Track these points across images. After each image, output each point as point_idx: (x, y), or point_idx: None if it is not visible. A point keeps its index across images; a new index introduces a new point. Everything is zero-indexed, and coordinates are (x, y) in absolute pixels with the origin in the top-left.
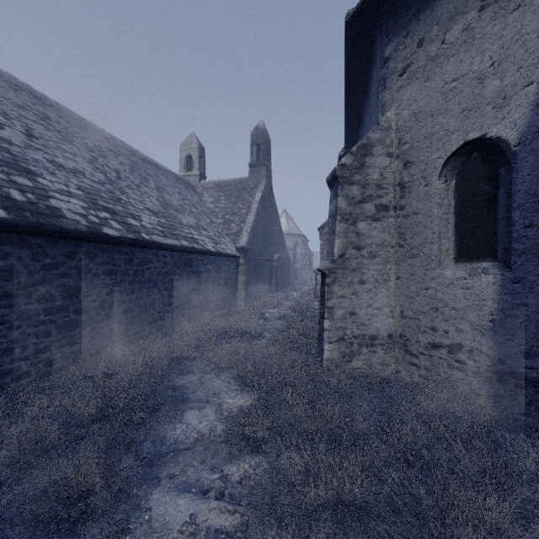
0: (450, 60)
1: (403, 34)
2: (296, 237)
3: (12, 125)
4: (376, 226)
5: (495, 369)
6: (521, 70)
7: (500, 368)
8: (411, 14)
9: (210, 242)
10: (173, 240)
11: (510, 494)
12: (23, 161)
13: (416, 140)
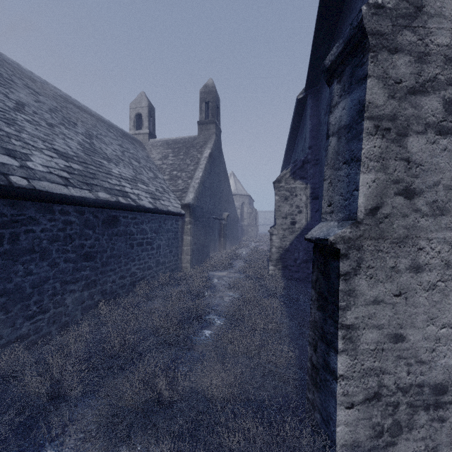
0: None
1: None
2: (243, 198)
3: None
4: (446, 145)
5: None
6: None
7: None
8: None
9: (148, 198)
10: (81, 190)
11: None
12: None
13: None
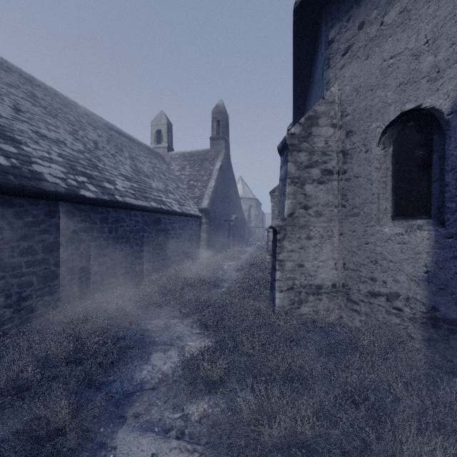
0: (388, 39)
1: (346, 19)
2: (250, 201)
3: (1, 100)
4: (322, 188)
5: (430, 315)
6: (454, 46)
7: (434, 314)
8: (352, 1)
9: (177, 204)
10: (143, 202)
11: (452, 435)
12: (9, 131)
13: (357, 112)
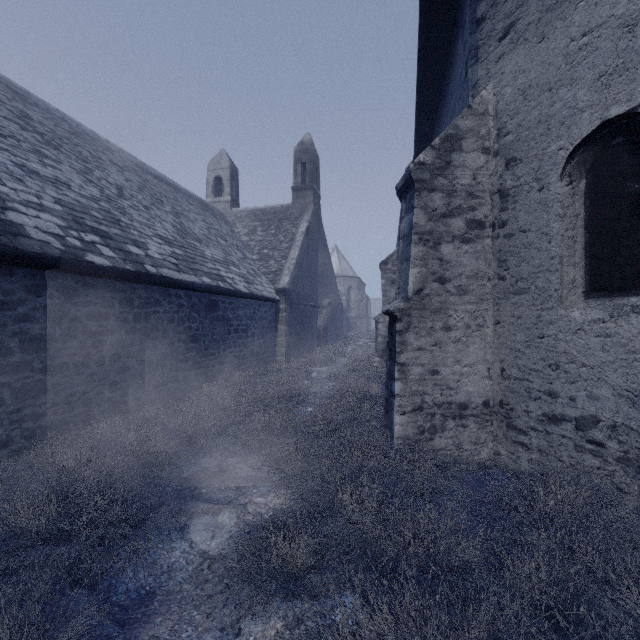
0: (579, 5)
1: None
2: (349, 280)
3: None
4: (467, 249)
5: None
6: None
7: None
8: None
9: (242, 282)
10: (190, 276)
11: None
12: None
13: (525, 127)
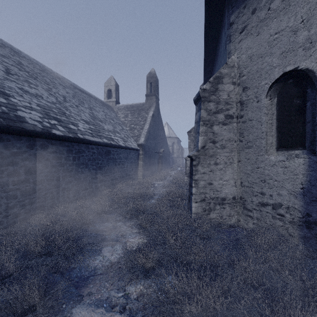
0: (274, 20)
1: (242, 7)
2: (173, 139)
3: None
4: (225, 128)
5: (304, 219)
6: None
7: (308, 219)
8: None
9: (122, 141)
10: (98, 138)
11: None
12: (1, 87)
13: (251, 73)
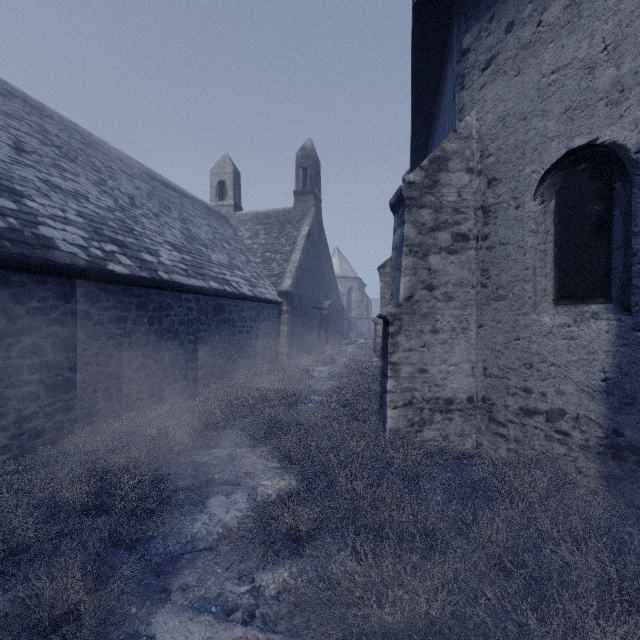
0: (549, 46)
1: (487, 18)
2: (350, 281)
3: None
4: (453, 260)
5: (609, 442)
6: None
7: (616, 441)
8: None
9: (246, 285)
10: (198, 281)
11: None
12: (6, 178)
13: (504, 150)
